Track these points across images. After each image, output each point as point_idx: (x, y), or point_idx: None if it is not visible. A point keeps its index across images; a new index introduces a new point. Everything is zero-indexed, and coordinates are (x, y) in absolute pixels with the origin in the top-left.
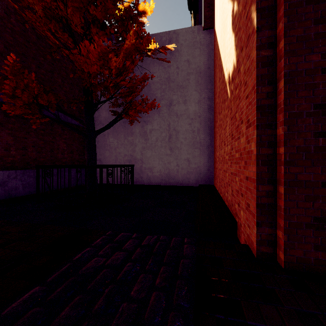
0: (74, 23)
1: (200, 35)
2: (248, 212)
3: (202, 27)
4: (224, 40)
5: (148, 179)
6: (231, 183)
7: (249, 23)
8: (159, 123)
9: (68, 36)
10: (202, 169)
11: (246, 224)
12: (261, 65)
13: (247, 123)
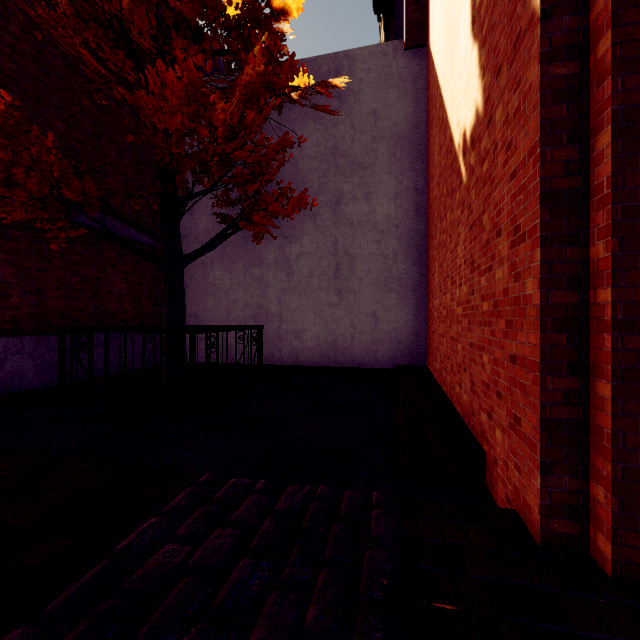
0: (137, 29)
1: (399, 61)
2: (517, 435)
3: (404, 44)
4: (453, 63)
5: (293, 354)
6: (468, 366)
7: (520, 6)
8: (315, 240)
9: (124, 57)
10: (403, 335)
11: (511, 462)
12: (552, 99)
13: (514, 234)
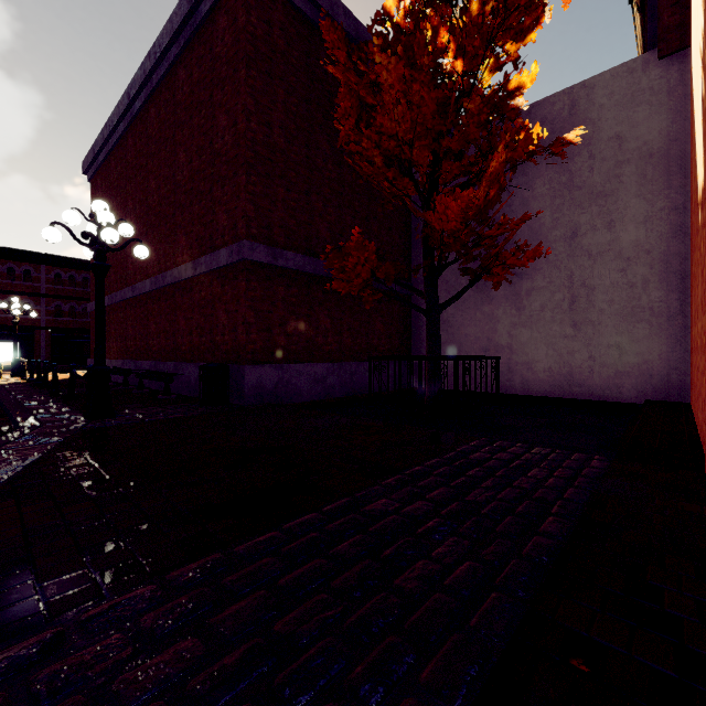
0: (419, 164)
1: (650, 74)
2: None
3: (657, 53)
4: (697, 113)
5: (523, 384)
6: (700, 390)
7: None
8: (547, 275)
9: (408, 180)
10: (656, 368)
11: None
12: None
13: None
